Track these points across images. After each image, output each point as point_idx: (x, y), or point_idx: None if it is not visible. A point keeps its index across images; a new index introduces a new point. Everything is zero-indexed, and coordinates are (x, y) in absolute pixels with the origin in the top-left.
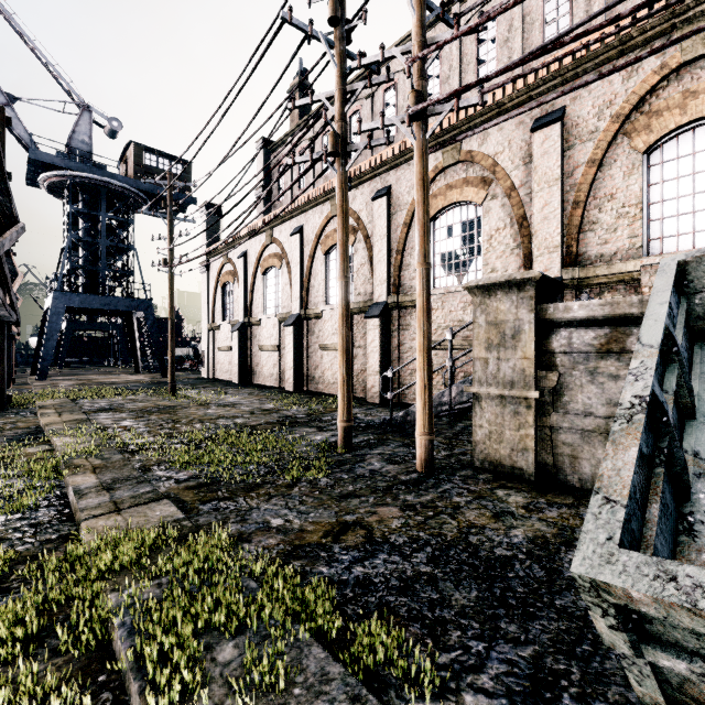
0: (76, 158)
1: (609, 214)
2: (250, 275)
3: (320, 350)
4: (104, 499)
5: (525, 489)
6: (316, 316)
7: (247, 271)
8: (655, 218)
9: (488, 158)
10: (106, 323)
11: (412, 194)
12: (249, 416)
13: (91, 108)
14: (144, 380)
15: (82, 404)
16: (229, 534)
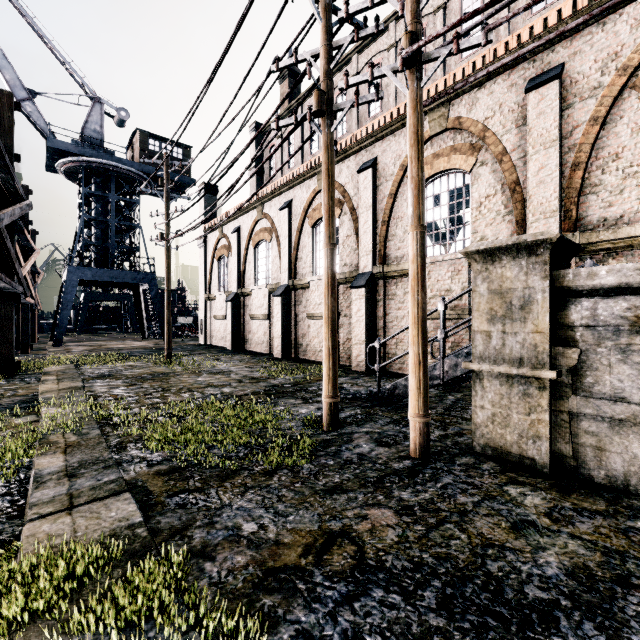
0: (88, 145)
1: (614, 174)
2: (243, 249)
3: (307, 319)
4: (61, 490)
5: (542, 486)
6: (304, 287)
7: (240, 245)
8: None
9: (477, 123)
10: (118, 294)
11: (398, 165)
12: (237, 385)
13: (102, 100)
14: (148, 346)
15: (84, 370)
16: (191, 546)
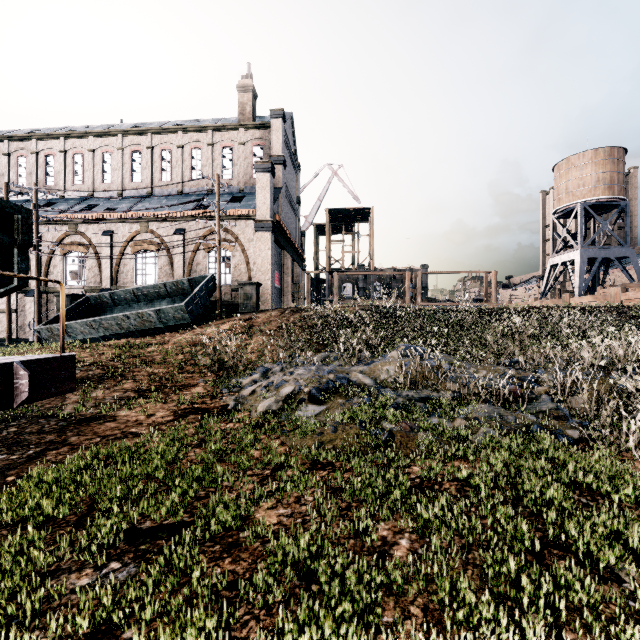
0: None
1: (126, 270)
2: None
3: None
4: None
5: None
6: None
7: None
8: (138, 274)
9: (88, 238)
10: None
11: (54, 240)
12: None
13: None
14: None
15: None
16: None
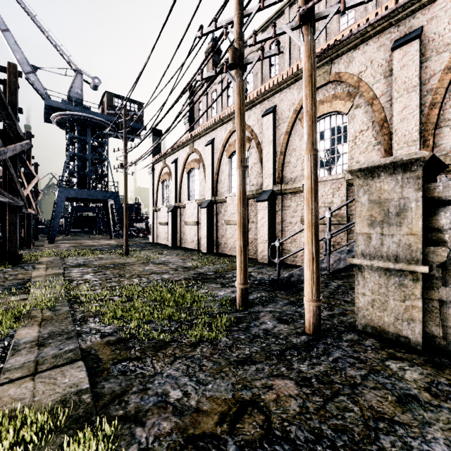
0: (73, 103)
1: None
2: (179, 175)
3: (225, 225)
4: (30, 357)
5: (418, 362)
6: (222, 201)
7: (177, 172)
8: None
9: (353, 76)
10: (94, 207)
11: (292, 110)
12: (173, 273)
13: (82, 71)
14: (113, 244)
15: (66, 261)
16: (126, 411)
